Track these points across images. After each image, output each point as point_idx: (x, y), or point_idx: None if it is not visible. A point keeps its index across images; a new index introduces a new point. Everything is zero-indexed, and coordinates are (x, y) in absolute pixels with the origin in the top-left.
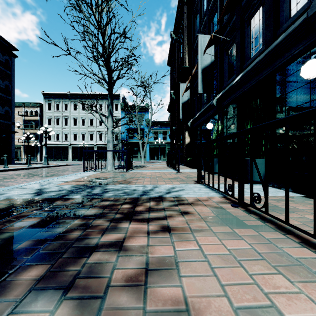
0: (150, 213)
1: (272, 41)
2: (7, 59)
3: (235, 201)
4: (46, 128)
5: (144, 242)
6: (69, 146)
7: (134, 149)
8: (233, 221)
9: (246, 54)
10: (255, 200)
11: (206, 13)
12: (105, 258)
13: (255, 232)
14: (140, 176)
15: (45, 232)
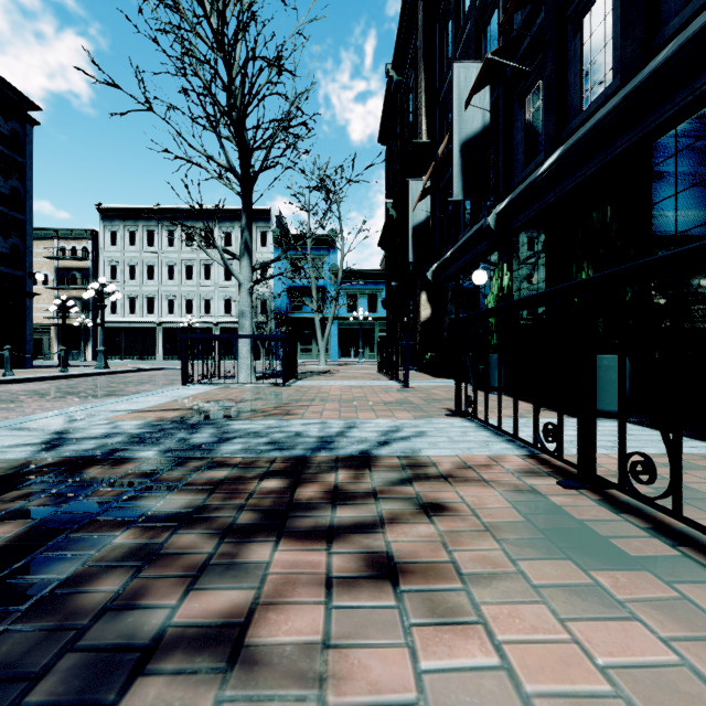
0: (337, 508)
1: (641, 63)
2: (15, 128)
3: (565, 468)
4: (103, 284)
5: (316, 626)
6: (157, 326)
7: (304, 334)
8: (577, 538)
9: (569, 103)
10: (635, 474)
11: (471, 13)
12: (175, 705)
13: (660, 584)
14: (316, 397)
15: (17, 579)
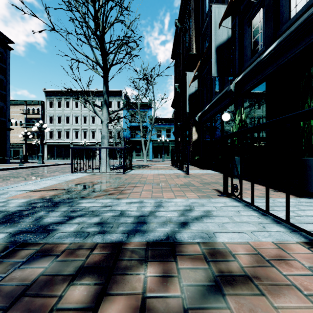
0: None
1: None
2: (1, 51)
3: None
4: (41, 124)
5: None
6: (70, 144)
7: (137, 148)
8: None
9: (281, 16)
10: None
11: None
12: None
13: None
14: (139, 180)
15: None
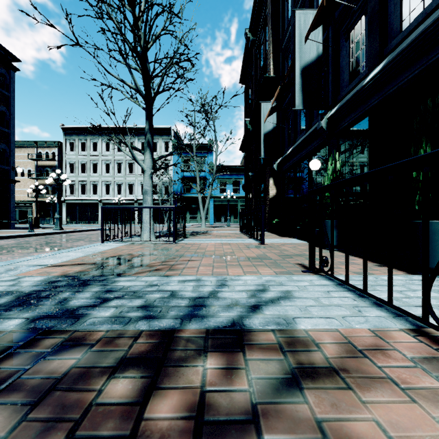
0: None
1: None
2: (3, 73)
3: None
4: (59, 174)
5: None
6: (99, 202)
7: (192, 207)
8: None
9: (389, 28)
10: None
11: None
12: None
13: None
14: (196, 252)
15: None
